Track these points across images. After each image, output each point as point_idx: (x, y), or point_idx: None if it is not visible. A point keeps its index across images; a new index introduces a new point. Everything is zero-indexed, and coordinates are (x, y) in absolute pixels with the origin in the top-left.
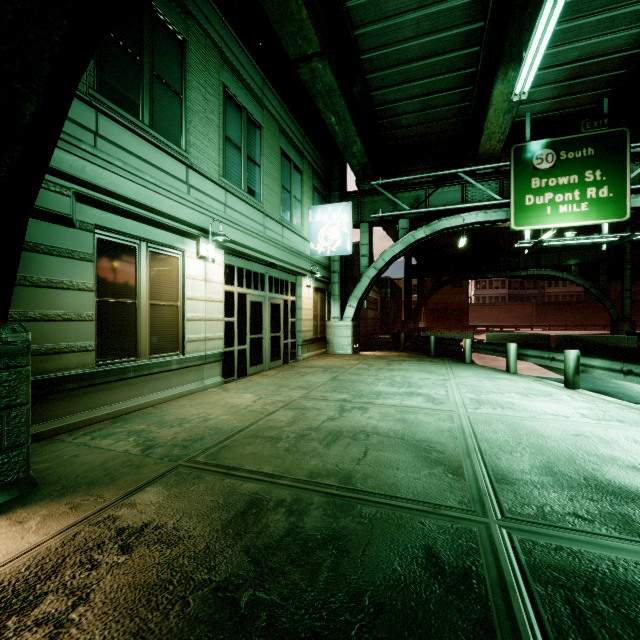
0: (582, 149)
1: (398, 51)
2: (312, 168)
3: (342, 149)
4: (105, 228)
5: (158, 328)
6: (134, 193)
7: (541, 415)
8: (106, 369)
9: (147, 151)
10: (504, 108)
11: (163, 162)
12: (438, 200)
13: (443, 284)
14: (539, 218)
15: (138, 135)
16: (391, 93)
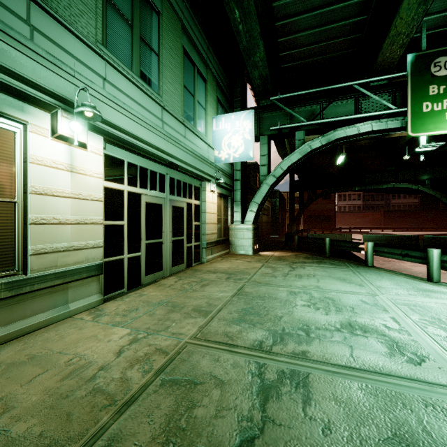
0: None
1: None
2: (216, 81)
3: (245, 57)
4: None
5: None
6: None
7: None
8: None
9: None
10: None
11: None
12: (332, 113)
13: (319, 195)
14: (437, 124)
15: None
16: (292, 3)
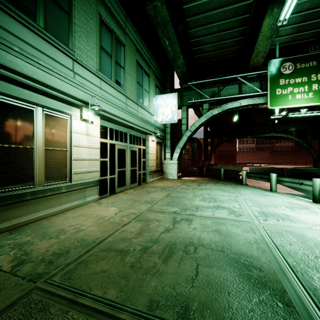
0: (309, 62)
1: (205, 3)
2: (155, 74)
3: (172, 62)
4: (5, 94)
5: (51, 165)
6: (30, 71)
7: (313, 226)
8: (6, 195)
9: (41, 44)
10: (268, 35)
11: (54, 54)
12: (225, 93)
13: (224, 141)
14: (284, 102)
15: (33, 32)
16: (200, 31)
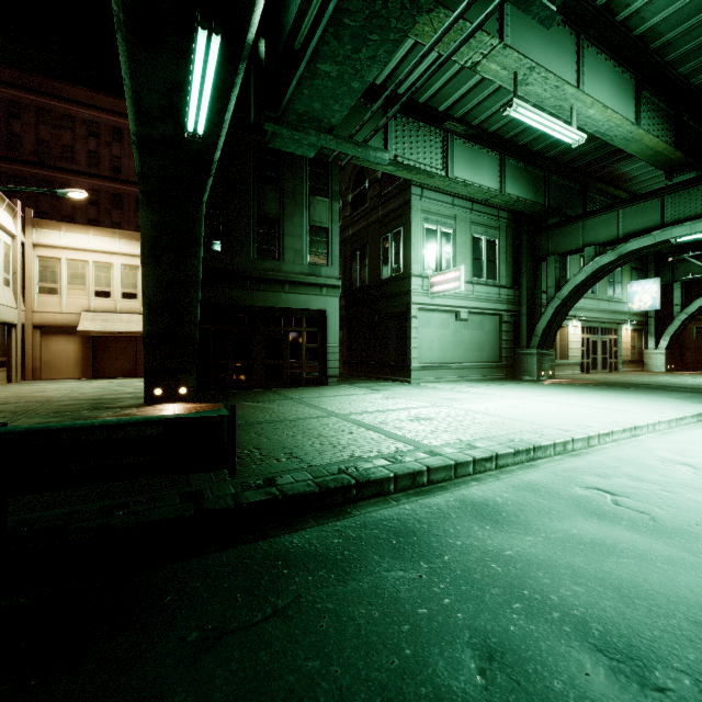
0: None
1: None
2: None
3: None
4: None
5: (561, 351)
6: None
7: None
8: None
9: None
10: None
11: None
12: None
13: None
14: None
15: None
16: None
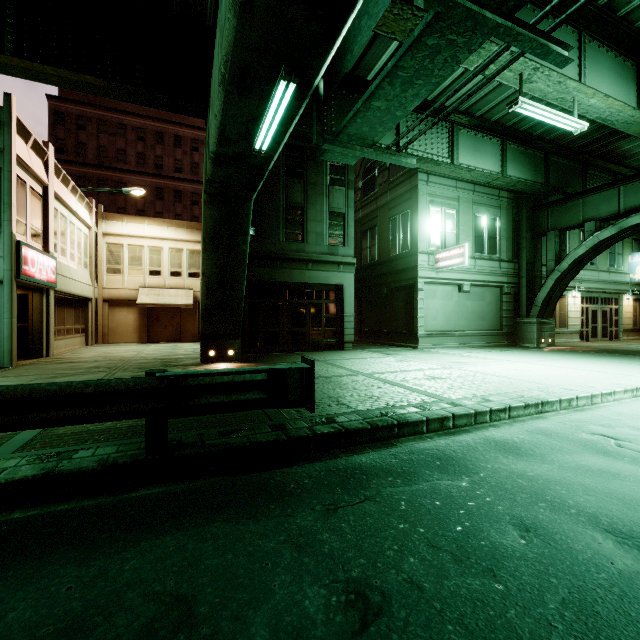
0: None
1: None
2: None
3: None
4: None
5: (560, 320)
6: None
7: None
8: None
9: None
10: None
11: None
12: None
13: None
14: None
15: None
16: None
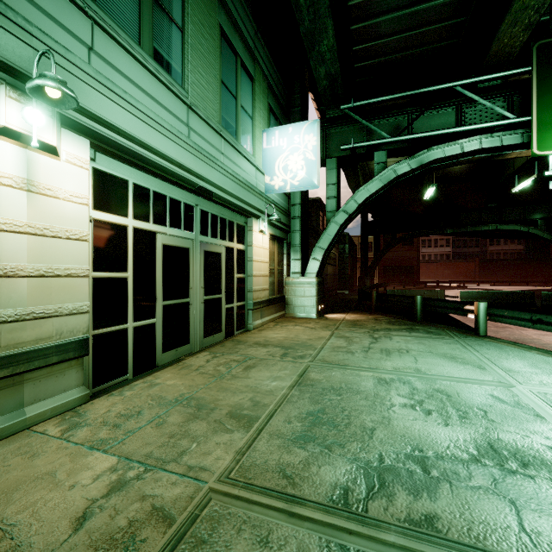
0: None
1: None
2: (267, 82)
3: (307, 46)
4: None
5: None
6: None
7: None
8: None
9: None
10: None
11: None
12: (424, 126)
13: (400, 240)
14: None
15: None
16: None
